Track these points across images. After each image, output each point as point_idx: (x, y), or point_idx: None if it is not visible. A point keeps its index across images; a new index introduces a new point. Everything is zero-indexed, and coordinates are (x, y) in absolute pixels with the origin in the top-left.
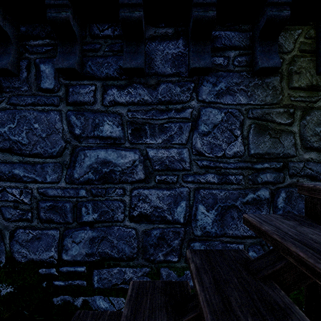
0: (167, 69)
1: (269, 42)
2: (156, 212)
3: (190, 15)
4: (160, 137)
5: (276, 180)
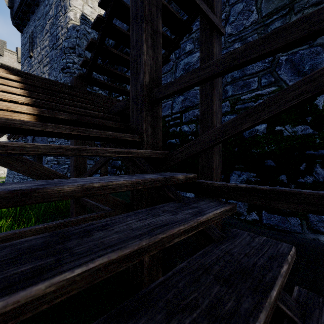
0: None
1: None
2: None
3: None
4: None
5: (283, 23)
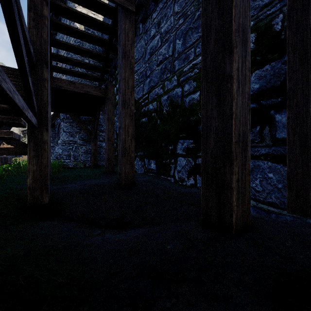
0: None
1: None
2: (164, 57)
3: None
4: (165, 20)
5: None
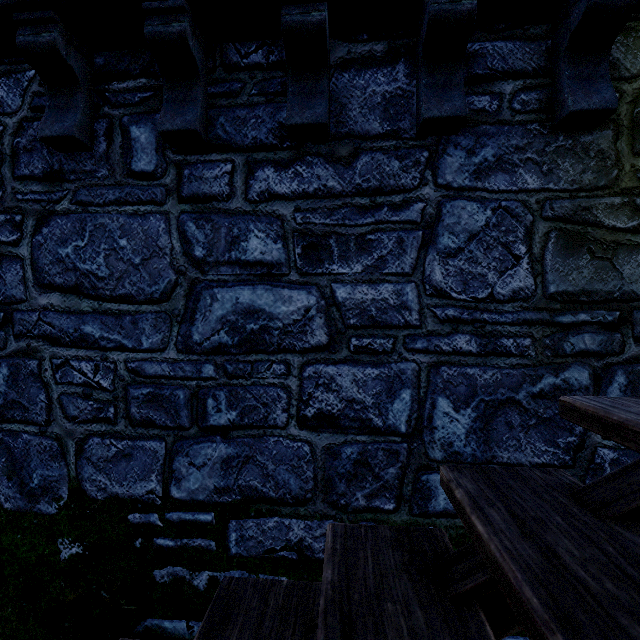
0: (374, 125)
1: (590, 59)
2: (351, 411)
3: (422, 13)
4: (360, 261)
5: (605, 349)
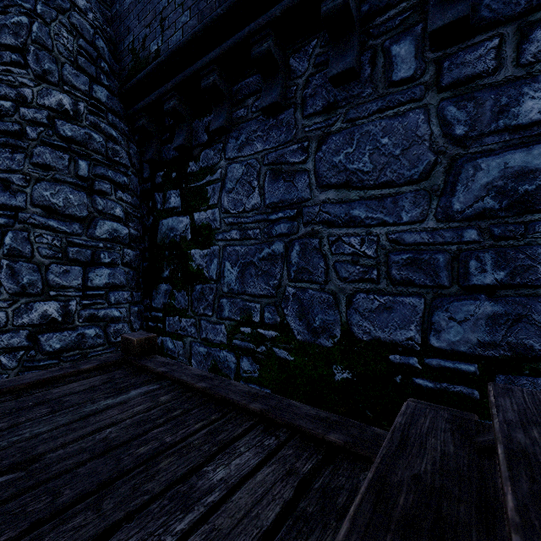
0: None
1: None
2: None
3: None
4: None
5: None
